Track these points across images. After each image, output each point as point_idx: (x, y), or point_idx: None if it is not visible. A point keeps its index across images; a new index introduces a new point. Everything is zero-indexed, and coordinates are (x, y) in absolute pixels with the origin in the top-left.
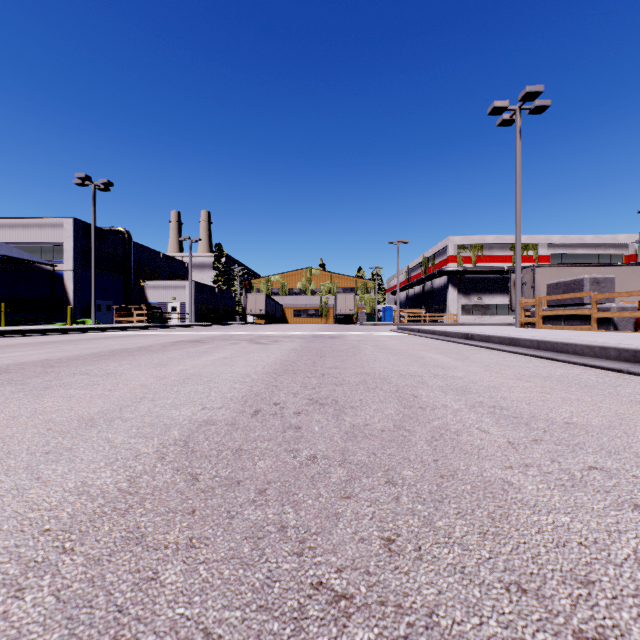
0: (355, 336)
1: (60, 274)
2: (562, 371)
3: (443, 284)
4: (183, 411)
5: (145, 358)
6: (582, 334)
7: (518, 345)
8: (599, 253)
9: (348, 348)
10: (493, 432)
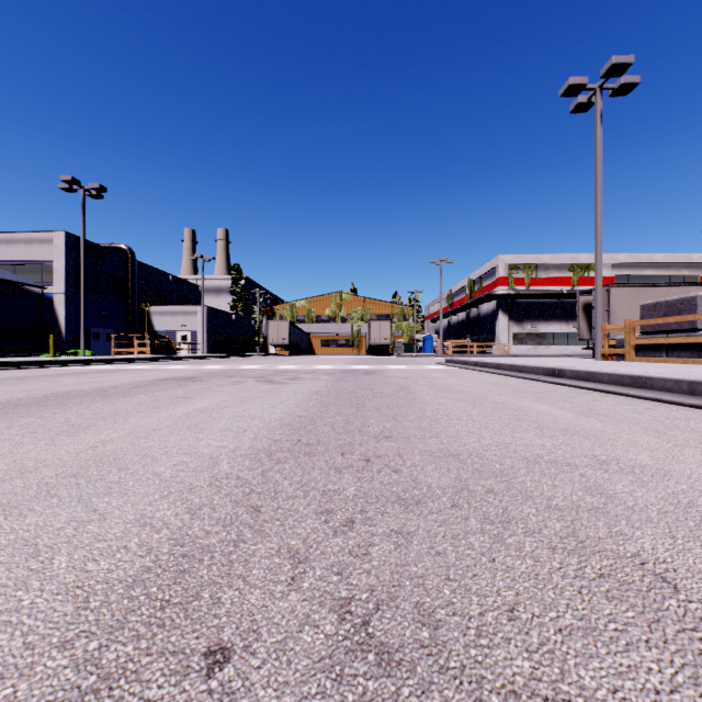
0: (397, 371)
1: (50, 297)
2: None
3: (492, 310)
4: None
5: (73, 411)
6: None
7: (649, 387)
8: (671, 274)
9: (395, 390)
10: None
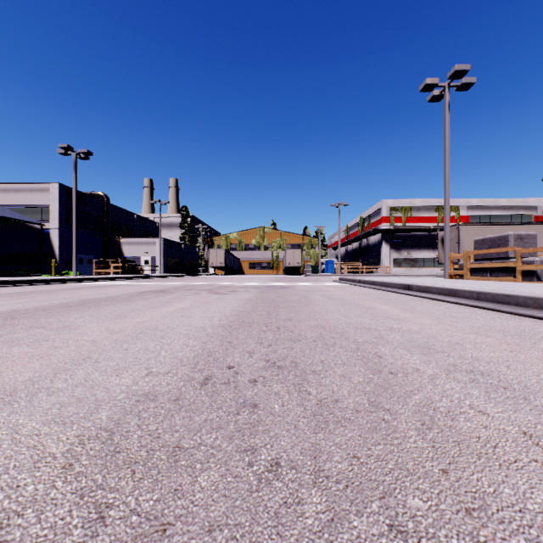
0: (304, 286)
1: (47, 232)
2: (514, 324)
3: (377, 241)
4: (124, 378)
5: (108, 309)
6: (512, 285)
7: (457, 296)
8: (512, 214)
9: (299, 298)
10: (493, 414)
